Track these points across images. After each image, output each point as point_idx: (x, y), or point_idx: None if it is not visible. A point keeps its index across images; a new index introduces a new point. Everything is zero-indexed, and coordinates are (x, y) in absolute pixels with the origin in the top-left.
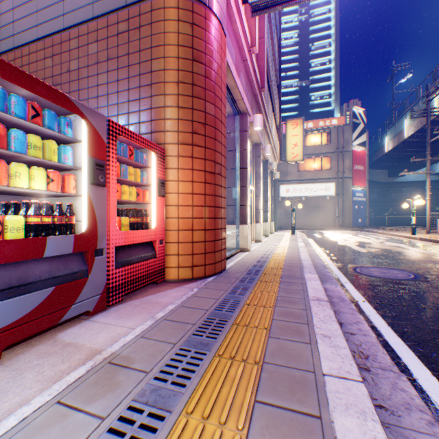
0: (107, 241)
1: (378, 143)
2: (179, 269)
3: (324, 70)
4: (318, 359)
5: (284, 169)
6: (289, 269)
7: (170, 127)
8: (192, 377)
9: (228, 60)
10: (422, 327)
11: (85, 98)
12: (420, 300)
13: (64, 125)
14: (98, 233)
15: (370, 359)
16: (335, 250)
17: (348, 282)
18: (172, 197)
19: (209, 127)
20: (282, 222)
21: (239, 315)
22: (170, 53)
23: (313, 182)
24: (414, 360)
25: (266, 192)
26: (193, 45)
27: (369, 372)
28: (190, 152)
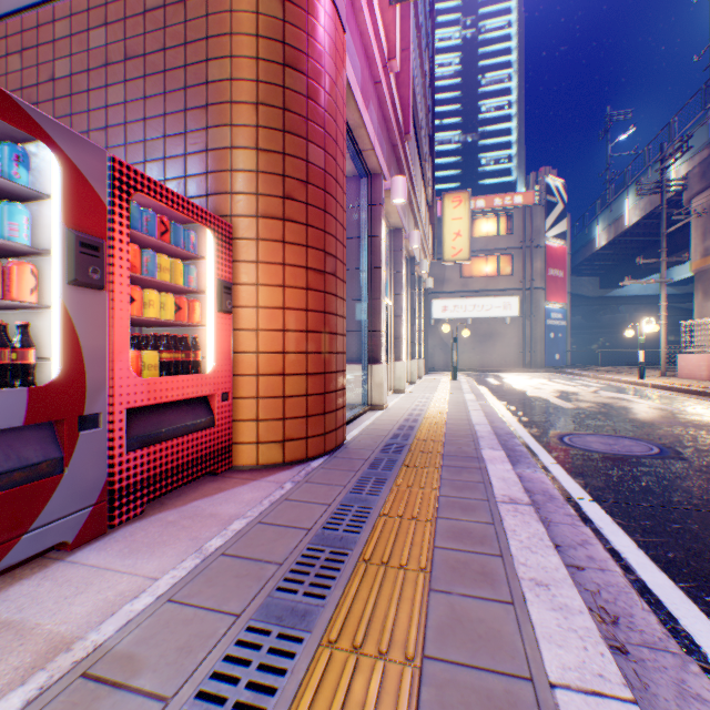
0: (109, 398)
1: (584, 234)
2: (259, 447)
3: (502, 118)
4: (535, 644)
5: (439, 273)
6: (454, 442)
7: (242, 186)
8: (268, 709)
9: (348, 76)
10: (697, 549)
11: (83, 130)
12: (680, 494)
13: (10, 161)
14: (87, 383)
15: (623, 626)
16: (525, 406)
17: (554, 462)
18: (246, 314)
19: (315, 189)
20: (436, 360)
21: (371, 541)
22: (242, 50)
23: (484, 296)
24: (703, 623)
25: (411, 310)
26: (286, 38)
27: (627, 658)
28: (279, 233)
